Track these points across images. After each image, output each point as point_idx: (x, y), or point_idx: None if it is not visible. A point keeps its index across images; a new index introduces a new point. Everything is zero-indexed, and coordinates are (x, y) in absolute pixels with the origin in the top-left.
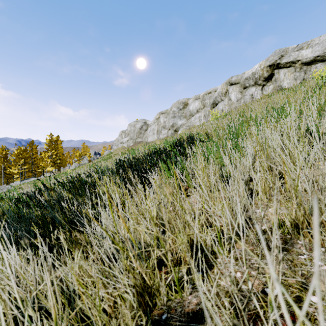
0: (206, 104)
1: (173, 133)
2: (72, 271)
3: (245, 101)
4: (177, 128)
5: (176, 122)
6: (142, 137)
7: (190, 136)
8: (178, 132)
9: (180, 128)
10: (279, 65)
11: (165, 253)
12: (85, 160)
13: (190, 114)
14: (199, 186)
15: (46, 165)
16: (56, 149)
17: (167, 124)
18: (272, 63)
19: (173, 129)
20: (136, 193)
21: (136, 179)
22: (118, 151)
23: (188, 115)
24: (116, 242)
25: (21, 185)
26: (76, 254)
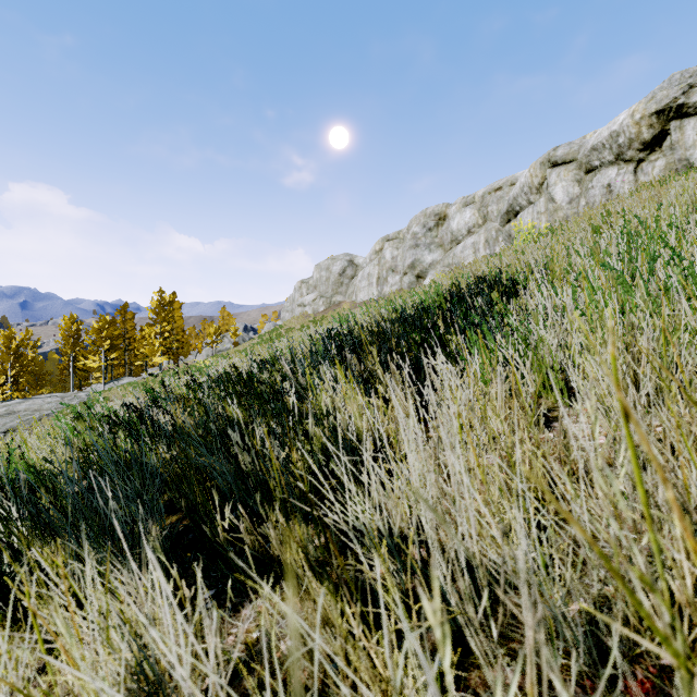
0: (489, 214)
1: (414, 282)
2: (279, 627)
3: (590, 201)
4: (423, 271)
5: (420, 258)
6: (344, 292)
7: (485, 278)
8: (424, 280)
9: (428, 270)
10: (683, 109)
11: (630, 616)
12: (226, 343)
13: (452, 240)
14: (571, 393)
15: (152, 353)
16: (170, 320)
17: (401, 263)
18: (664, 107)
19: (414, 273)
20: (391, 409)
21: (394, 373)
22: (294, 322)
23: (448, 242)
24: (657, 628)
25: (105, 391)
26: (497, 689)
